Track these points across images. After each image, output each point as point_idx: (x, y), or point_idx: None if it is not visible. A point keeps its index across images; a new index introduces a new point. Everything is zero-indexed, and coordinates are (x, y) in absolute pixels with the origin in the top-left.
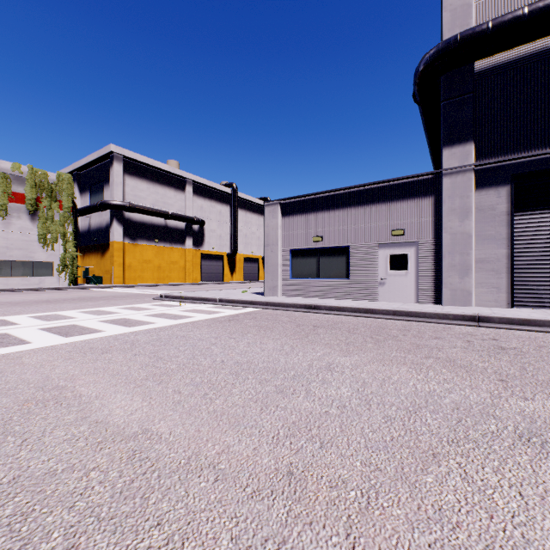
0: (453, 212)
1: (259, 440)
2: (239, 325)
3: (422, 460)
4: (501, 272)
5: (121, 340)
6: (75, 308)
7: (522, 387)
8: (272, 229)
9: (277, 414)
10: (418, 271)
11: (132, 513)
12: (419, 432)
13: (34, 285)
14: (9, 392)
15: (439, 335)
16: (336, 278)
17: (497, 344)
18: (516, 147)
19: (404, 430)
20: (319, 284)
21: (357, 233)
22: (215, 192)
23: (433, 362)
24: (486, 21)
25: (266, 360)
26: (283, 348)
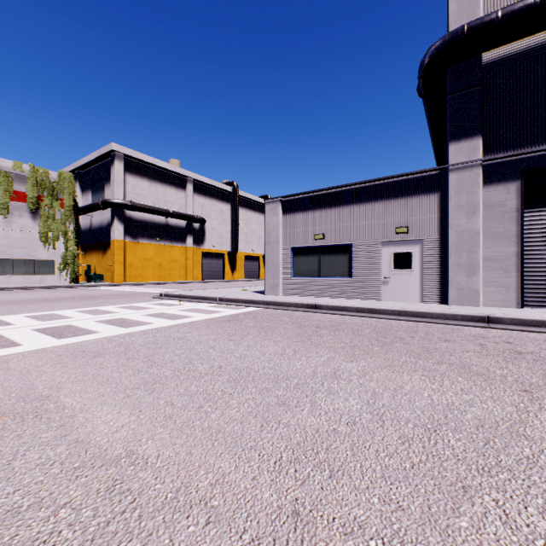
0: (459, 209)
1: (259, 466)
2: (239, 325)
3: (451, 495)
4: (510, 271)
5: (115, 342)
6: (73, 307)
7: None
8: (273, 227)
9: (279, 432)
10: (422, 270)
11: None
12: (443, 457)
13: (36, 283)
14: None
15: (449, 337)
16: (338, 277)
17: (512, 347)
18: (526, 141)
19: (425, 455)
20: (320, 283)
21: (359, 230)
22: (216, 191)
23: (447, 368)
24: (495, 11)
25: (267, 366)
26: (284, 352)
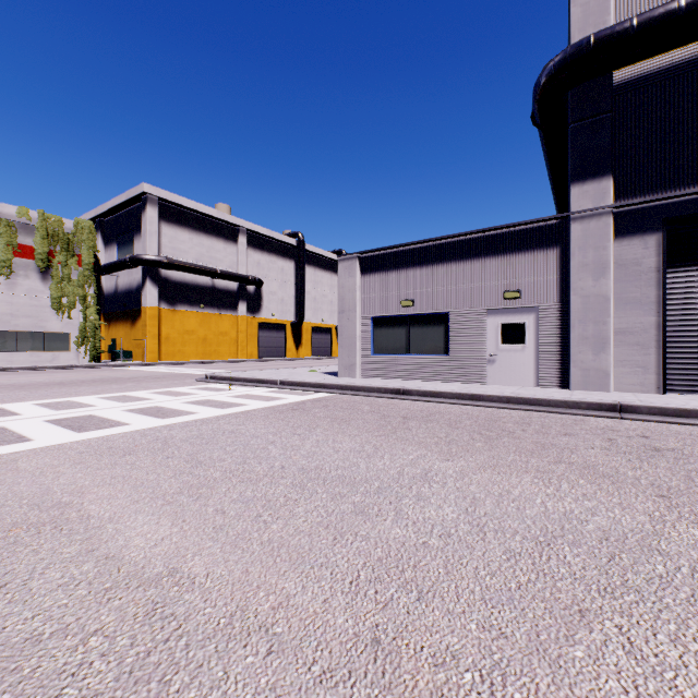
0: (585, 268)
1: (332, 587)
2: (305, 416)
3: (565, 620)
4: (648, 347)
5: (150, 437)
6: (95, 392)
7: (692, 506)
8: (349, 291)
9: (356, 546)
10: (538, 346)
11: None
12: (557, 576)
13: (46, 363)
14: None
15: (570, 431)
16: (431, 354)
17: (648, 443)
18: (669, 182)
19: (535, 573)
20: (409, 362)
21: (458, 295)
22: (275, 244)
23: (566, 469)
24: (630, 18)
25: (341, 466)
26: (363, 448)
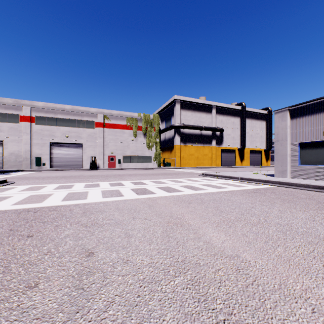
0: None
1: None
2: (263, 196)
3: None
4: None
5: (194, 197)
6: (164, 178)
7: None
8: (281, 129)
9: None
10: None
11: (258, 308)
12: None
13: (145, 167)
14: (159, 216)
15: None
16: None
17: None
18: None
19: None
20: None
21: None
22: (230, 110)
23: None
24: None
25: (304, 226)
26: (314, 219)
